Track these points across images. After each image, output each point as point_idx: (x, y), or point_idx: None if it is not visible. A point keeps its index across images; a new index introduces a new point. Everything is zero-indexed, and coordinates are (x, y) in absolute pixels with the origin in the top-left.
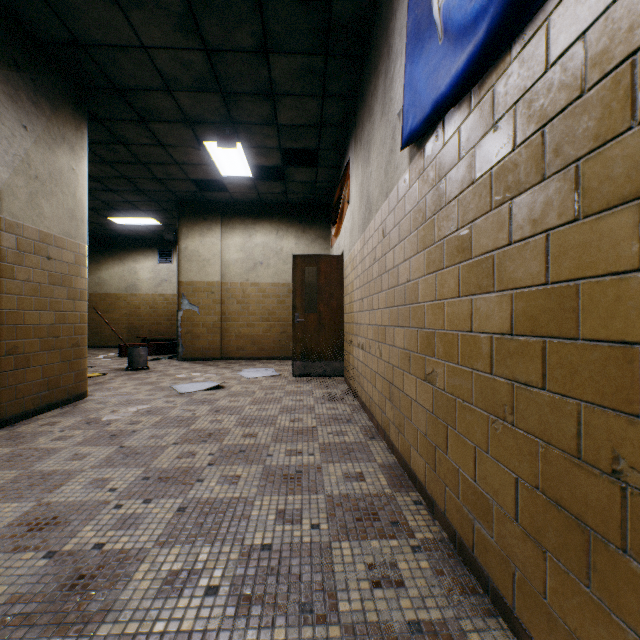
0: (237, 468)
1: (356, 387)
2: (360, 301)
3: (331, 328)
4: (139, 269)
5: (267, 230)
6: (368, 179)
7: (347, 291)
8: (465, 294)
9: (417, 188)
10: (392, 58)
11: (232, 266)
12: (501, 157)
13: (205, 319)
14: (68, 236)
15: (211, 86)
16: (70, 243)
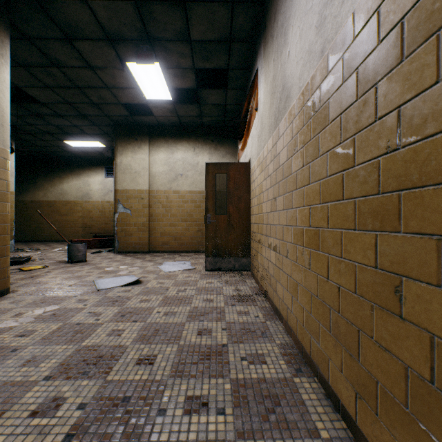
0: None
1: (266, 287)
2: (272, 201)
3: (239, 228)
4: (91, 182)
5: (186, 148)
6: (284, 64)
7: (255, 194)
8: None
9: None
10: None
11: (158, 177)
12: None
13: (136, 220)
14: None
15: None
16: None
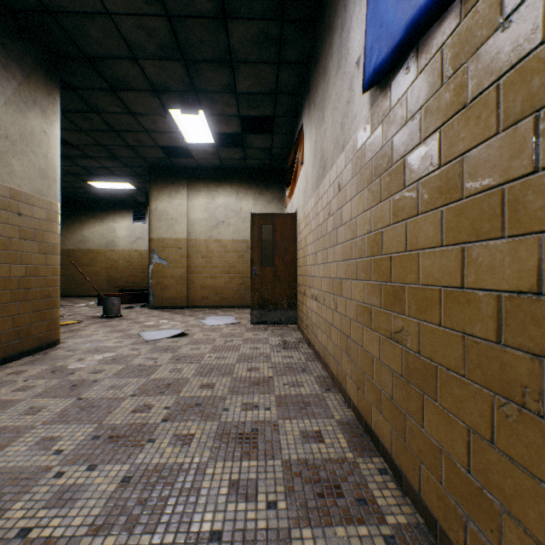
0: (191, 425)
1: (310, 336)
2: (314, 255)
3: (286, 280)
4: (117, 228)
5: (228, 192)
6: (322, 137)
7: (301, 246)
8: (452, 242)
9: (380, 132)
10: (349, 8)
11: (197, 224)
12: (517, 59)
13: (173, 272)
14: (40, 194)
15: (174, 54)
16: (42, 201)
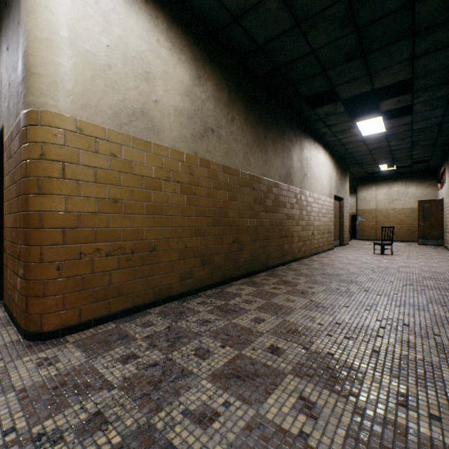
0: (409, 252)
1: (447, 246)
2: (447, 218)
3: (436, 227)
4: None
5: (399, 185)
6: None
7: (444, 213)
8: None
9: None
10: None
11: (381, 202)
12: None
13: (368, 224)
14: (347, 204)
15: (389, 158)
16: (347, 205)
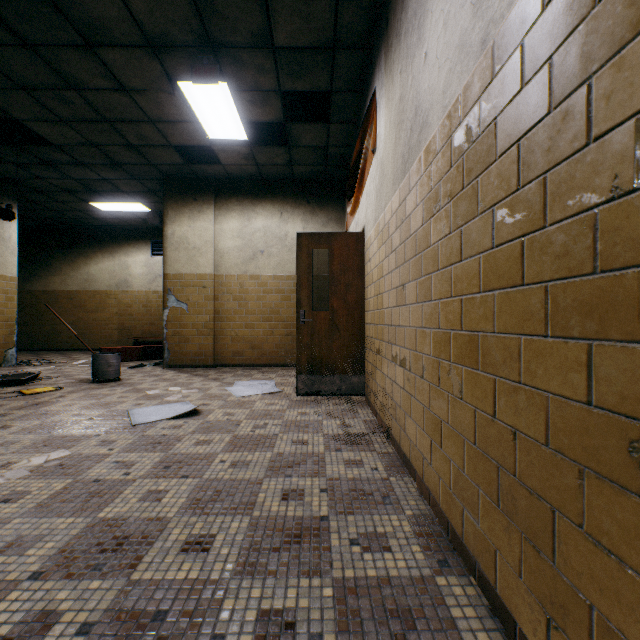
0: None
1: (389, 422)
2: (398, 289)
3: (348, 330)
4: (131, 263)
5: (269, 212)
6: (418, 74)
7: (371, 279)
8: None
9: None
10: None
11: (227, 255)
12: None
13: (195, 319)
14: None
15: None
16: None
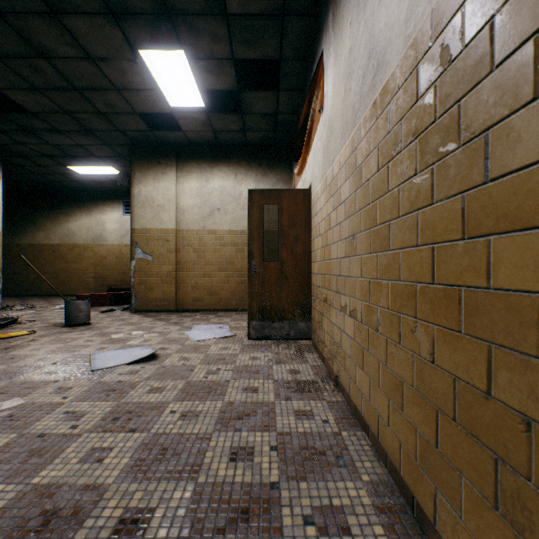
0: None
1: (337, 370)
2: (347, 240)
3: (296, 280)
4: (106, 220)
5: (225, 174)
6: (372, 15)
7: (318, 232)
8: None
9: None
10: None
11: (188, 212)
12: None
13: (159, 269)
14: None
15: None
16: None
